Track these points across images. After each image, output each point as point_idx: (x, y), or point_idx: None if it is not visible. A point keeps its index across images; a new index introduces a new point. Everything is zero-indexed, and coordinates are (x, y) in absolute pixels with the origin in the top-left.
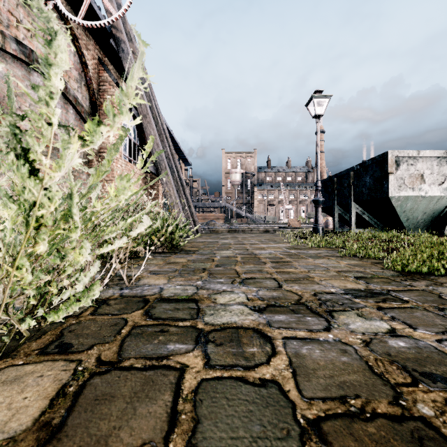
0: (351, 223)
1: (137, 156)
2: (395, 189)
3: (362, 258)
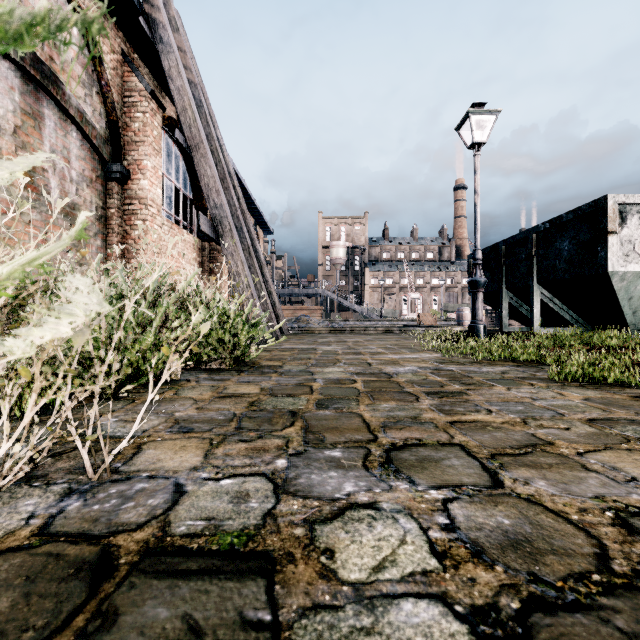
0: (534, 318)
1: (190, 215)
2: (619, 260)
3: (598, 385)
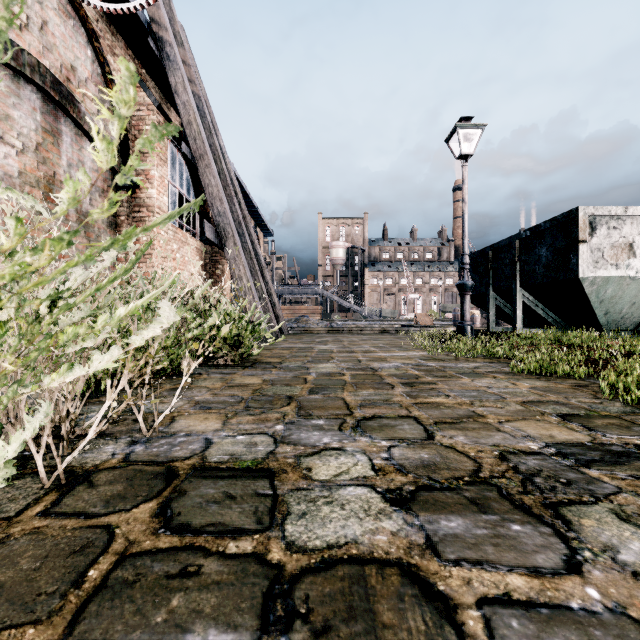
0: (516, 319)
1: (193, 219)
2: (589, 266)
3: (551, 377)
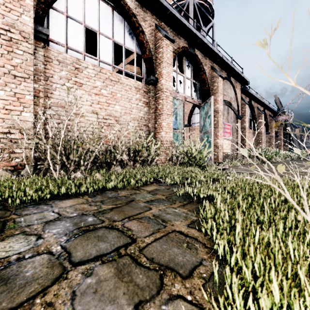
0: None
1: None
2: None
3: None
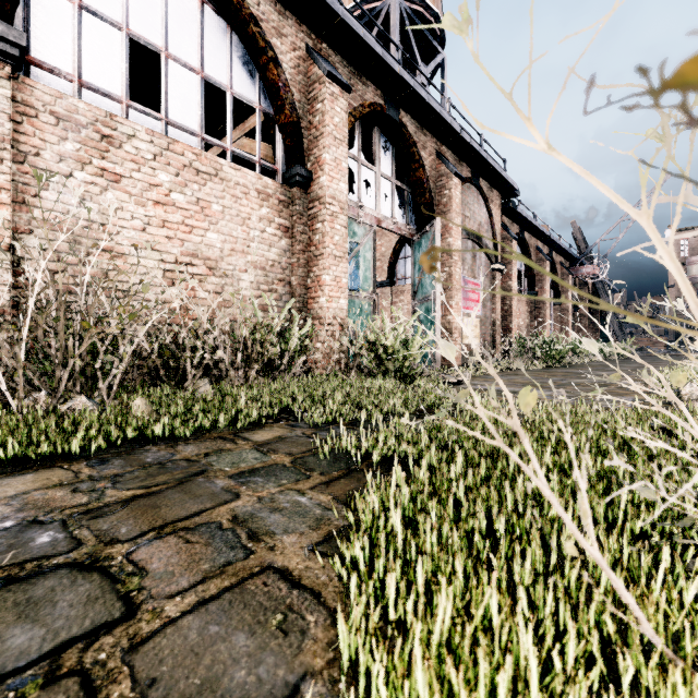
0: None
1: None
2: None
3: None
